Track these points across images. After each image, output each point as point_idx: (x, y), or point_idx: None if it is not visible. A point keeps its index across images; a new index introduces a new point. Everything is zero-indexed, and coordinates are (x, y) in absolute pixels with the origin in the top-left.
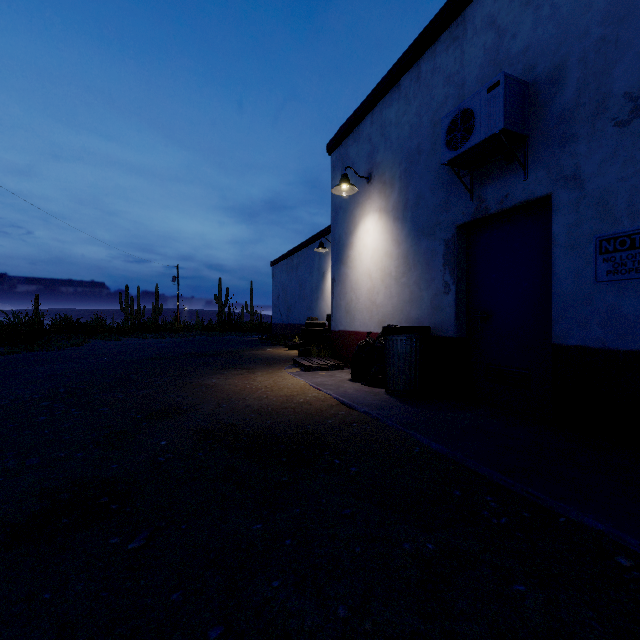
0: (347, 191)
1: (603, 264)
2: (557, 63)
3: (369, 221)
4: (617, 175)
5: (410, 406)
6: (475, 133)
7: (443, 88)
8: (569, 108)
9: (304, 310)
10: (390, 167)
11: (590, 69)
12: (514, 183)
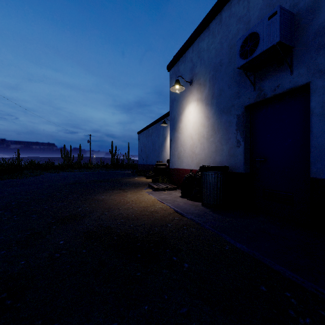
0: (178, 89)
1: None
2: None
3: (191, 106)
4: None
5: (218, 214)
6: (259, 46)
7: (236, 25)
8: (323, 26)
9: (155, 157)
10: (203, 75)
11: None
12: (283, 78)
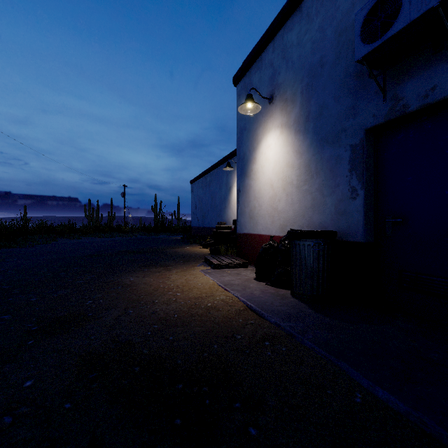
0: (251, 110)
1: None
2: None
3: (271, 137)
4: None
5: (322, 315)
6: (402, 15)
7: None
8: None
9: (215, 216)
10: (291, 85)
11: None
12: (444, 72)
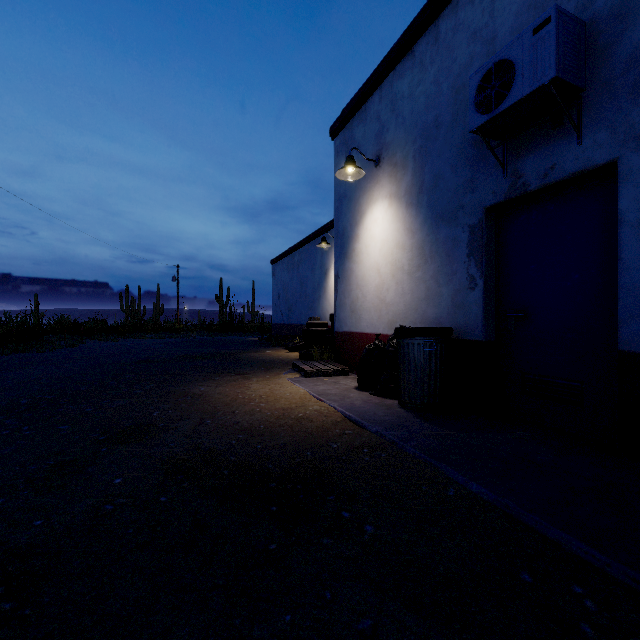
0: (353, 175)
1: None
2: None
3: (377, 209)
4: None
5: (431, 424)
6: (515, 88)
7: (467, 47)
8: None
9: (306, 310)
10: (402, 146)
11: None
12: (563, 151)
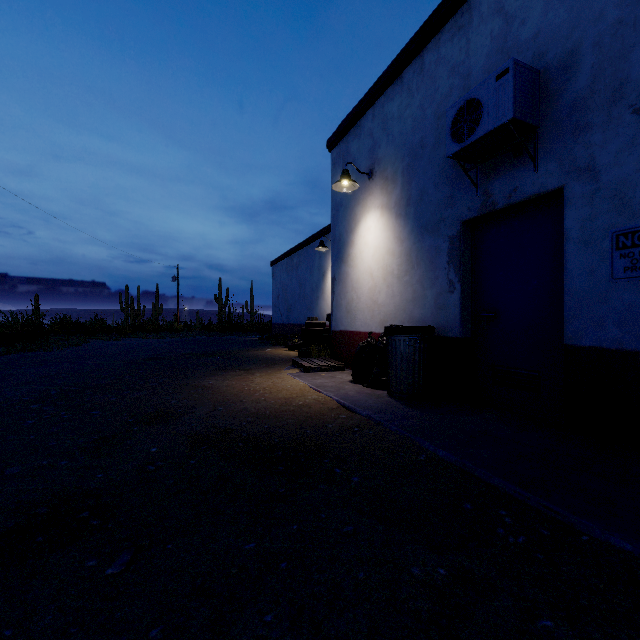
0: (348, 187)
1: (620, 260)
2: (570, 49)
3: (370, 218)
4: (635, 165)
5: (414, 409)
6: (482, 124)
7: (448, 79)
8: (583, 96)
9: (304, 310)
10: (392, 162)
11: (606, 54)
12: (523, 176)
